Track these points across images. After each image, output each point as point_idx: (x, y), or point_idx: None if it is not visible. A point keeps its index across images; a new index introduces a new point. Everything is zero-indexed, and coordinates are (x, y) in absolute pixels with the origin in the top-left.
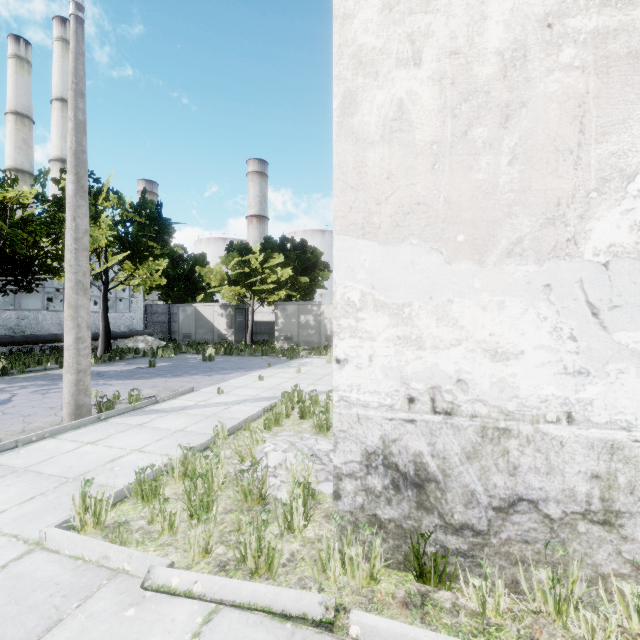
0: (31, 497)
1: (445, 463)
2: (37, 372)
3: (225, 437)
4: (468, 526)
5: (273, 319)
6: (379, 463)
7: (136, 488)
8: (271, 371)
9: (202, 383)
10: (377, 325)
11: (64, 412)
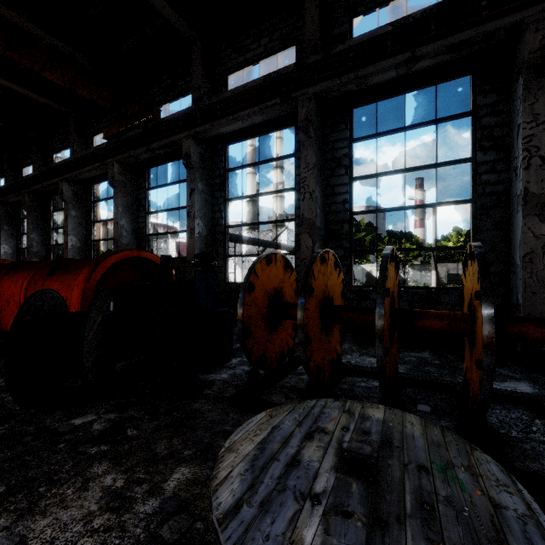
0: None
1: None
2: None
3: None
4: None
5: None
6: None
7: None
8: None
9: None
10: None
11: None
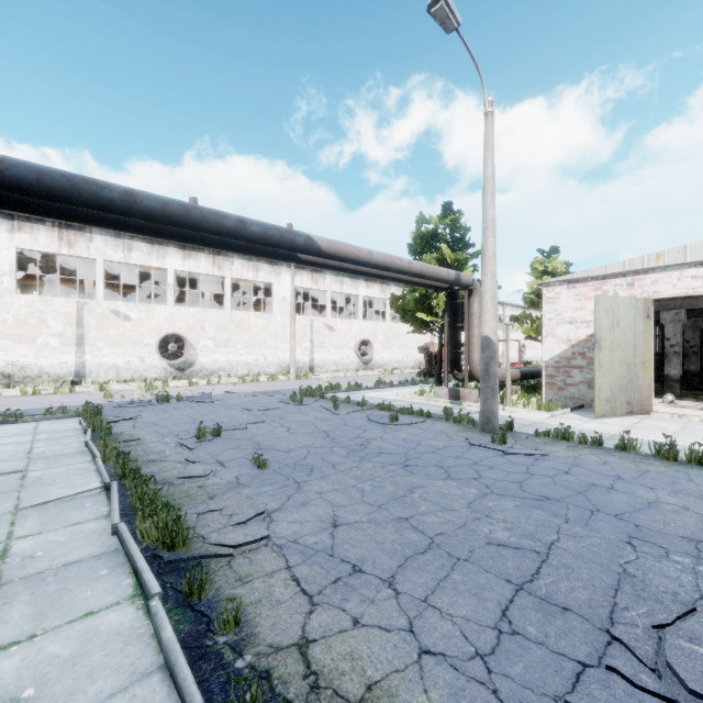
0: None
1: (15, 373)
2: None
3: None
4: (19, 381)
5: None
6: (1, 375)
7: None
8: None
9: None
10: (1, 353)
11: None
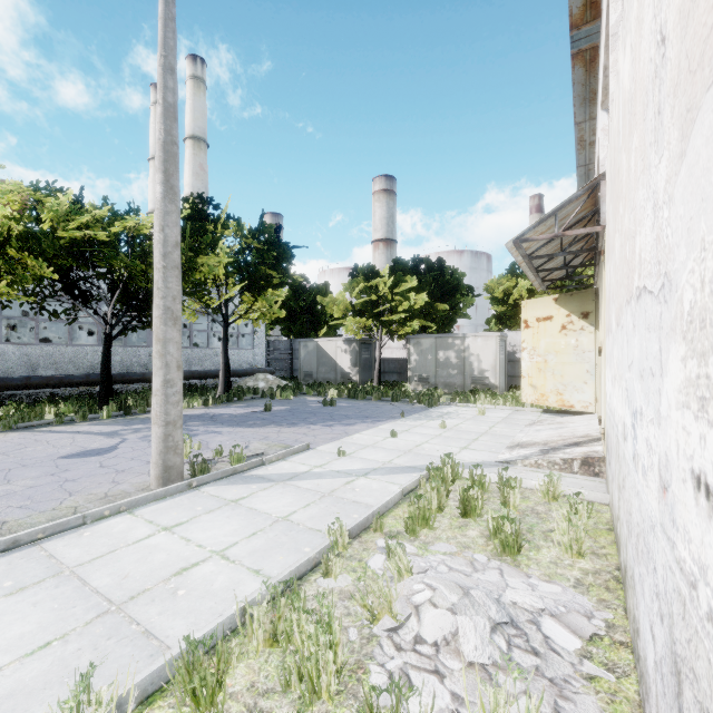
0: (46, 642)
1: None
2: None
3: (345, 546)
4: None
5: (404, 356)
6: None
7: (182, 674)
8: (405, 423)
9: (320, 437)
10: None
11: (151, 474)
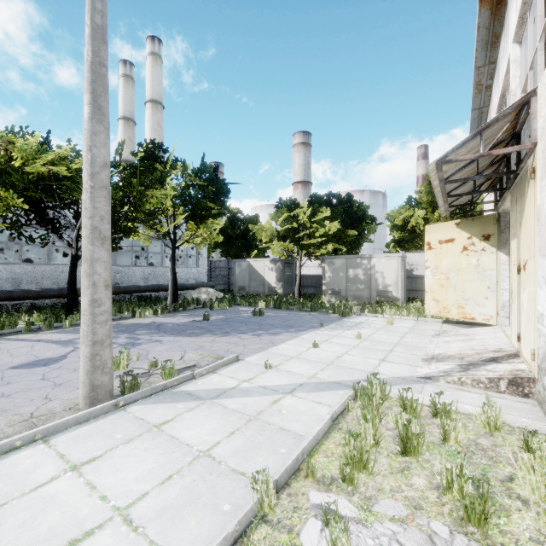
0: None
1: None
2: (113, 321)
3: (272, 506)
4: None
5: (319, 273)
6: None
7: None
8: (324, 333)
9: (249, 347)
10: None
11: (79, 393)
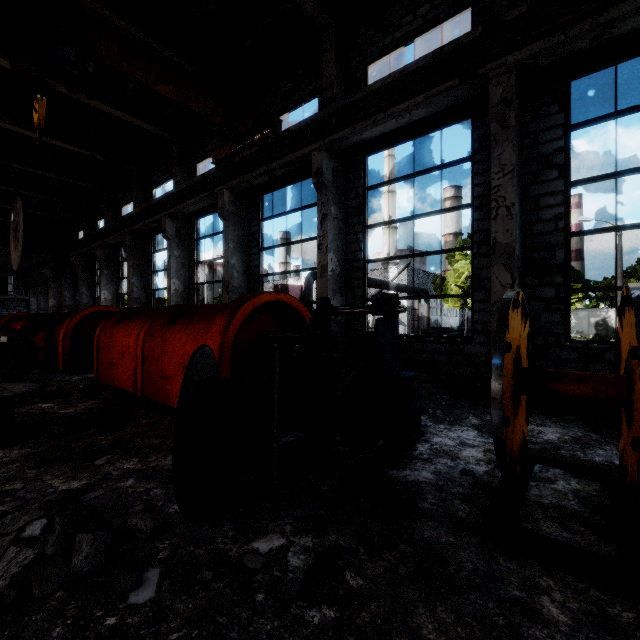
0: None
1: None
2: None
3: None
4: None
5: None
6: None
7: None
8: None
9: None
10: None
11: None
